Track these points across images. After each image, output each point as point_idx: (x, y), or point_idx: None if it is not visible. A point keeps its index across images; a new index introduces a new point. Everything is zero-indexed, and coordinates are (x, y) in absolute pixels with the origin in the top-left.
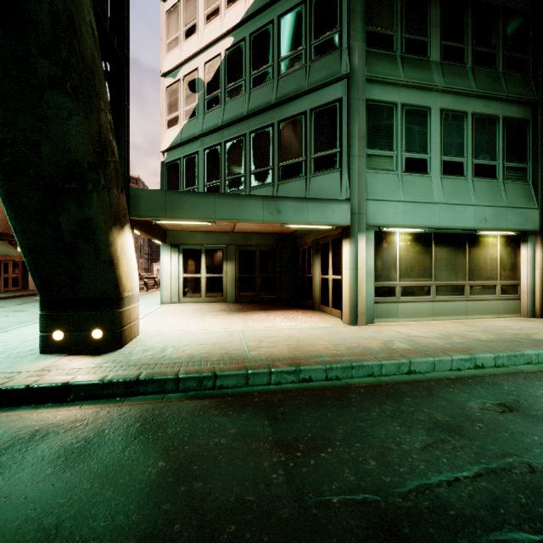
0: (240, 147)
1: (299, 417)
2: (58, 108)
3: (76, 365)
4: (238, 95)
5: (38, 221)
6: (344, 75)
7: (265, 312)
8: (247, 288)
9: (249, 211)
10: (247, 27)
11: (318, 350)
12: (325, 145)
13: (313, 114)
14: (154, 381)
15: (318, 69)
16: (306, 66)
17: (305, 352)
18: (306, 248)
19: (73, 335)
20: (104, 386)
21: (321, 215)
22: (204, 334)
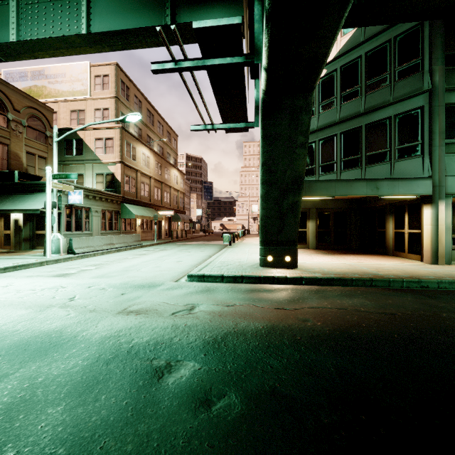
0: (332, 143)
1: (440, 296)
2: (299, 154)
3: (290, 271)
4: (330, 108)
5: (274, 204)
6: (426, 91)
7: (350, 255)
8: (324, 239)
9: (357, 189)
10: (338, 62)
11: (423, 274)
12: (408, 139)
13: (397, 118)
14: (341, 280)
15: (402, 87)
16: (391, 85)
17: (415, 274)
18: (376, 209)
19: (276, 259)
20: (318, 280)
21: (409, 189)
22: (332, 264)
